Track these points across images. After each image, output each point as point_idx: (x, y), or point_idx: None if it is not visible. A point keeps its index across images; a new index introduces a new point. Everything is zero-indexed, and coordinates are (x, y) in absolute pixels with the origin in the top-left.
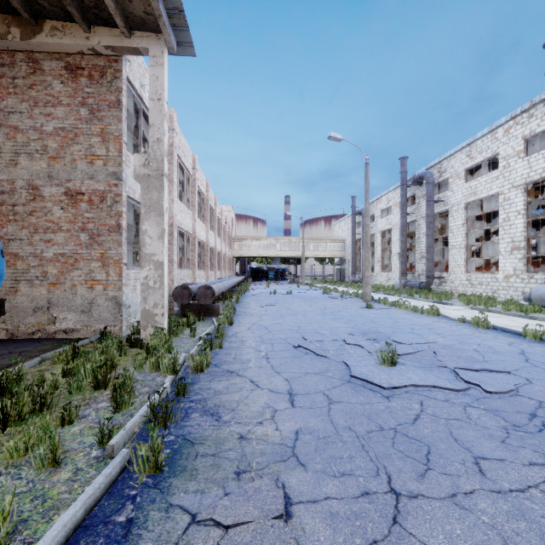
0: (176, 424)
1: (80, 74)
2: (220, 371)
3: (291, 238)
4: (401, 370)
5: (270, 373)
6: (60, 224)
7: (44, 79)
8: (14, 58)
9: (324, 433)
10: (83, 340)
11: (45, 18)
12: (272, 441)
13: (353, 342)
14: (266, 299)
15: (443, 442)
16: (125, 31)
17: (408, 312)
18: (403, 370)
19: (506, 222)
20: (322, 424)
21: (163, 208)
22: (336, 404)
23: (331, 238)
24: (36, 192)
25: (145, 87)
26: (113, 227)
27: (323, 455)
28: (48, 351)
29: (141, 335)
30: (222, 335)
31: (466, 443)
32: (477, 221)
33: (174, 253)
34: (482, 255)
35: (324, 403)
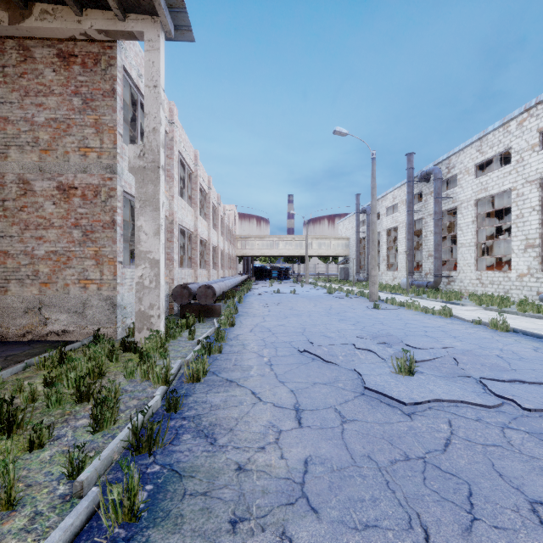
0: (164, 449)
1: (73, 62)
2: (219, 380)
3: (295, 236)
4: (420, 381)
5: (273, 383)
6: (52, 220)
7: (35, 67)
8: (3, 45)
9: (338, 464)
10: (74, 343)
11: (35, 1)
12: (276, 474)
13: (364, 347)
14: (269, 298)
15: (485, 478)
16: (119, 13)
17: (418, 312)
18: (422, 380)
19: (519, 219)
20: (335, 451)
21: (160, 202)
22: (351, 424)
23: (335, 237)
24: (27, 187)
25: (142, 77)
26: (108, 223)
27: (339, 495)
28: (36, 355)
29: (136, 338)
30: (222, 338)
31: (514, 480)
32: (484, 219)
33: (174, 251)
34: (490, 254)
35: (336, 421)
